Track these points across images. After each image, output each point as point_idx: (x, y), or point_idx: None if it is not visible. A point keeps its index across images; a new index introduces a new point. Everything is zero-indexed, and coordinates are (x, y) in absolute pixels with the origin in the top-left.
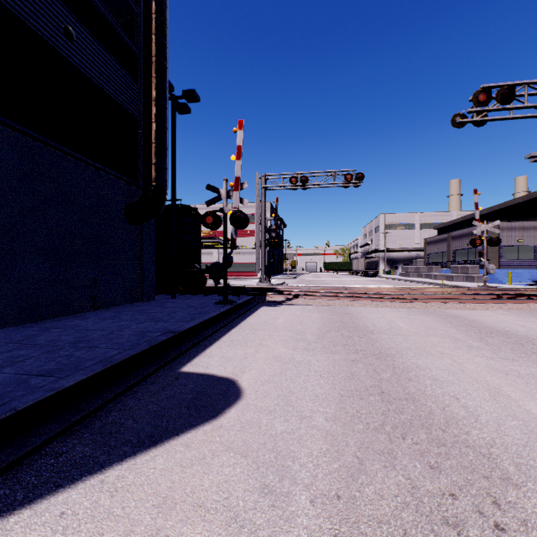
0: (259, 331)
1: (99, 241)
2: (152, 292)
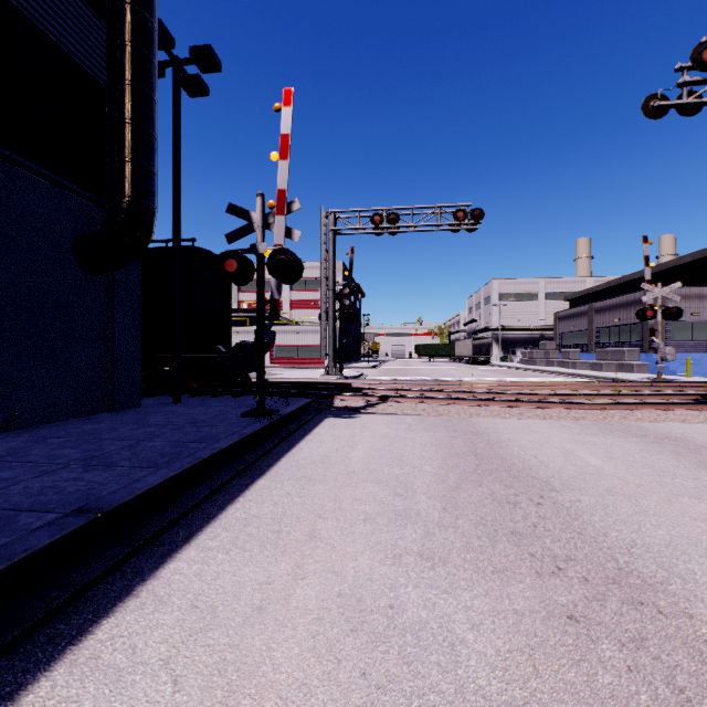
0: (314, 484)
1: (8, 299)
2: (134, 394)
